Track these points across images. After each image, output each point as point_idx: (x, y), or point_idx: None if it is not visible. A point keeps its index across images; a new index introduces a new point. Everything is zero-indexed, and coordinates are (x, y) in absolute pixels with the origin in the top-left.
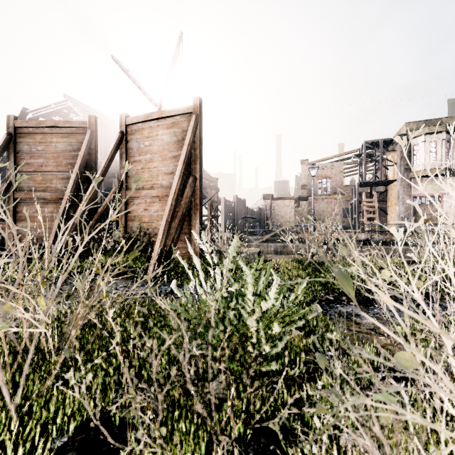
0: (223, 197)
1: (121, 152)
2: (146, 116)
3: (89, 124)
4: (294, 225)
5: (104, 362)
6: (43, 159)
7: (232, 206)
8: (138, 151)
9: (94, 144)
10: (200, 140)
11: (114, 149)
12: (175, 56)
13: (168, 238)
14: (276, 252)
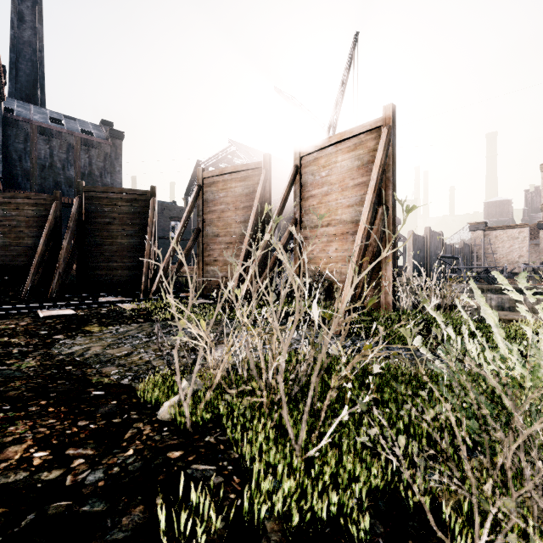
0: (411, 231)
1: (295, 188)
2: (322, 142)
3: (264, 164)
4: (532, 268)
5: (349, 421)
6: (224, 205)
7: (422, 242)
8: (313, 185)
9: (268, 184)
10: (392, 159)
11: (289, 186)
12: (348, 64)
13: (358, 283)
14: (500, 308)
